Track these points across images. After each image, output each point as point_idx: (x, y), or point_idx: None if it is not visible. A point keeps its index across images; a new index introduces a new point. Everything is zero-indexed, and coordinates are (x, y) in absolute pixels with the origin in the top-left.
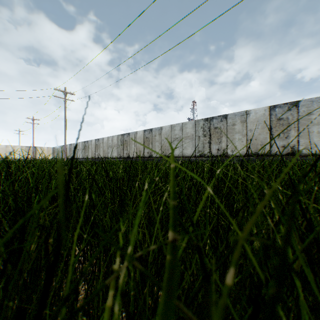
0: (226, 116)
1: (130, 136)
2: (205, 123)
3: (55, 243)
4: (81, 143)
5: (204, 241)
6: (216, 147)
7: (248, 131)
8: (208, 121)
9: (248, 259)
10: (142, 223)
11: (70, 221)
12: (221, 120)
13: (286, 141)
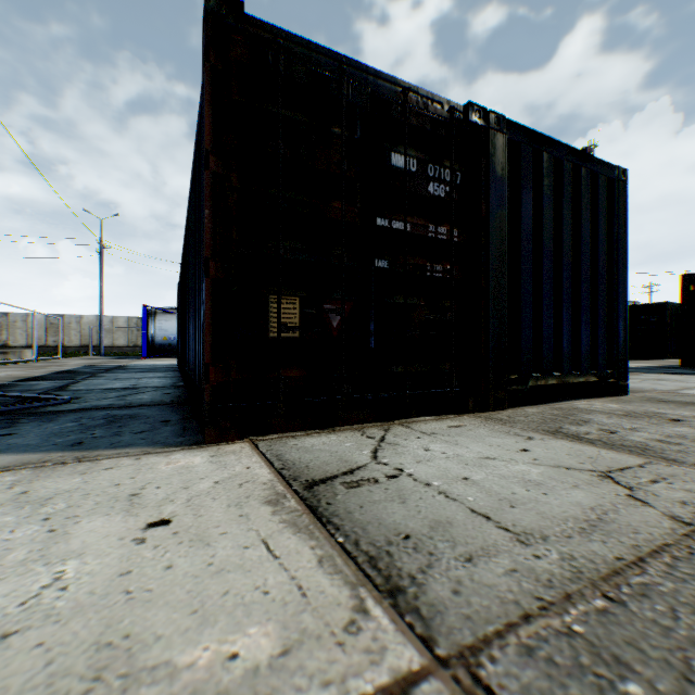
0: (10, 314)
1: None
2: None
3: None
4: None
5: None
6: None
7: (30, 329)
8: None
9: None
10: None
11: None
12: (4, 316)
13: (58, 338)
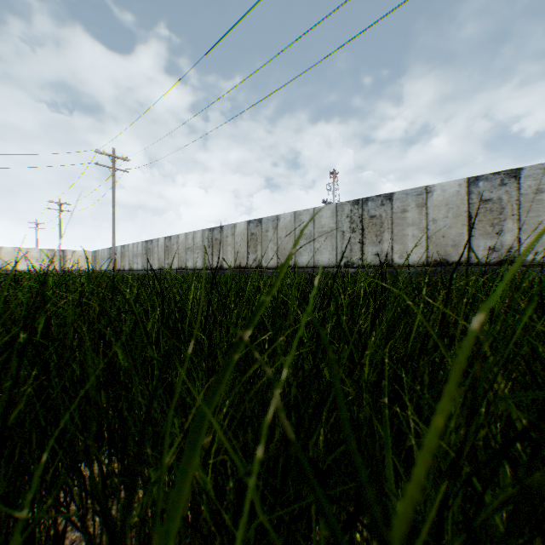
0: (391, 197)
1: (224, 231)
2: (354, 208)
3: (15, 474)
4: (141, 243)
5: (373, 467)
6: (374, 251)
7: (429, 223)
8: (359, 205)
9: (496, 535)
10: (231, 412)
11: (65, 411)
12: (382, 203)
13: (497, 240)
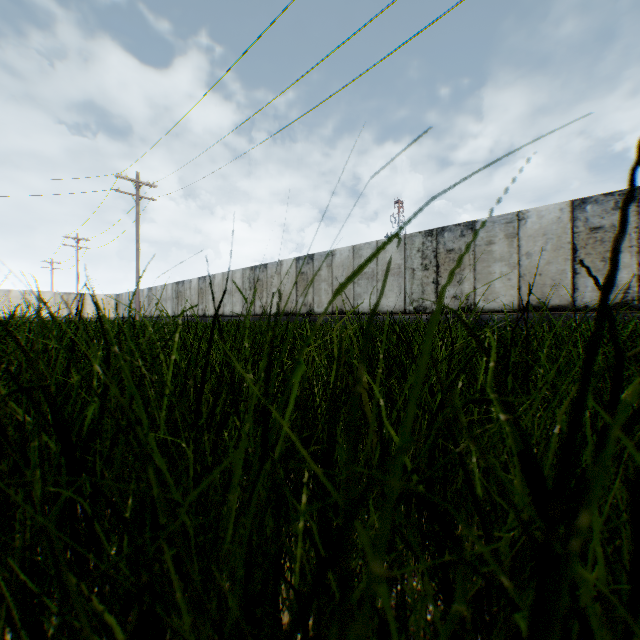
0: (473, 225)
1: (268, 270)
2: (427, 240)
3: None
4: (171, 285)
5: None
6: (451, 293)
7: (522, 257)
8: (432, 236)
9: None
10: None
11: None
12: (462, 233)
13: None
